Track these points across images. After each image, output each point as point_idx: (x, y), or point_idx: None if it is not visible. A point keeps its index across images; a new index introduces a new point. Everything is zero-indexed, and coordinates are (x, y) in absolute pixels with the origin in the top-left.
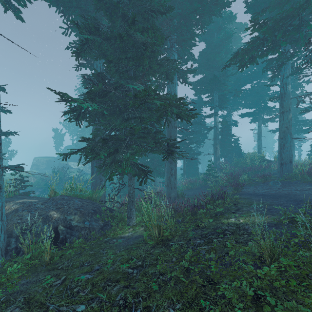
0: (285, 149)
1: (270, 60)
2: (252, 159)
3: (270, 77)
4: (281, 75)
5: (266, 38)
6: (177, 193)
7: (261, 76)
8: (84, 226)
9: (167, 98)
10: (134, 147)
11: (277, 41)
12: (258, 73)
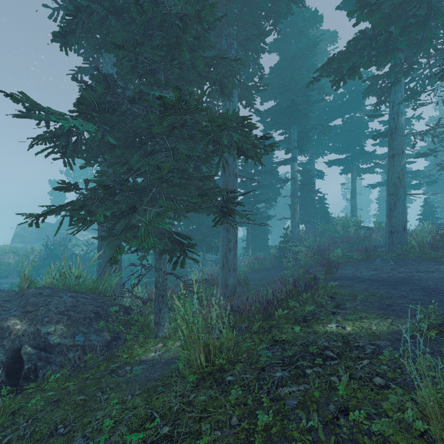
0: (397, 211)
1: (374, 78)
2: (344, 226)
3: (368, 110)
4: (390, 101)
5: (376, 35)
6: (237, 278)
7: (355, 107)
8: (73, 344)
9: (221, 114)
10: (164, 202)
11: (393, 40)
12: (351, 104)
